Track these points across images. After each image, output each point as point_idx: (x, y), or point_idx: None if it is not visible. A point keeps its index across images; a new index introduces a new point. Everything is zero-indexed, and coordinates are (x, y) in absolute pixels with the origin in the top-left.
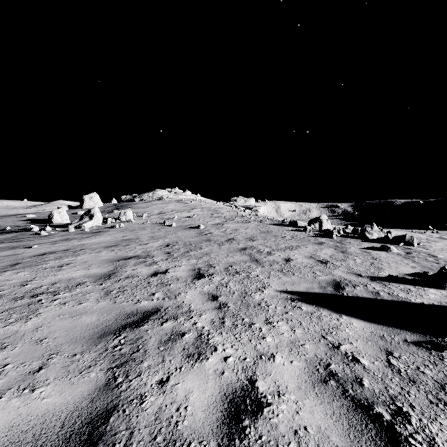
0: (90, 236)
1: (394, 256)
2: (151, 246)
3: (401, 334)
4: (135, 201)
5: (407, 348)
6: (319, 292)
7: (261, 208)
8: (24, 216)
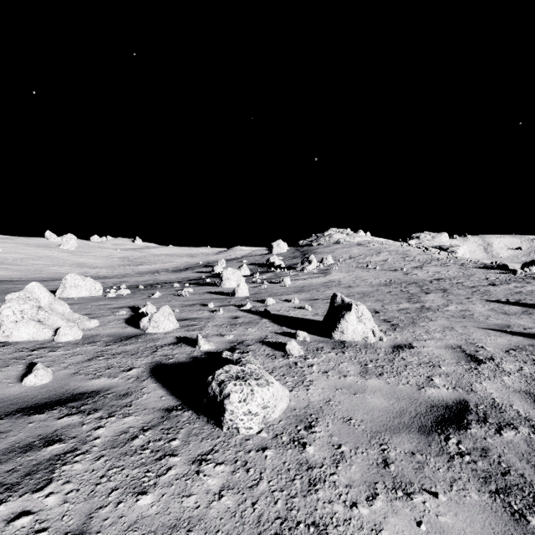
0: (325, 275)
1: None
2: (380, 281)
3: None
4: (313, 246)
5: None
6: (504, 301)
7: (460, 248)
8: (239, 262)
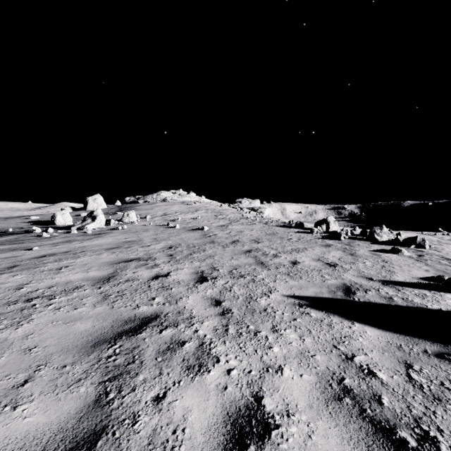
0: (92, 238)
1: (406, 259)
2: (153, 248)
3: (420, 344)
4: (139, 203)
5: (428, 360)
6: (329, 297)
7: (266, 210)
8: (27, 218)
